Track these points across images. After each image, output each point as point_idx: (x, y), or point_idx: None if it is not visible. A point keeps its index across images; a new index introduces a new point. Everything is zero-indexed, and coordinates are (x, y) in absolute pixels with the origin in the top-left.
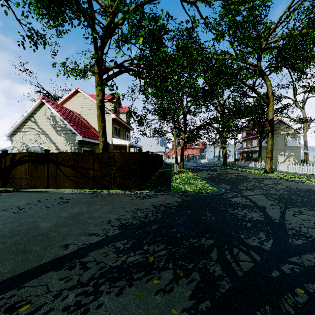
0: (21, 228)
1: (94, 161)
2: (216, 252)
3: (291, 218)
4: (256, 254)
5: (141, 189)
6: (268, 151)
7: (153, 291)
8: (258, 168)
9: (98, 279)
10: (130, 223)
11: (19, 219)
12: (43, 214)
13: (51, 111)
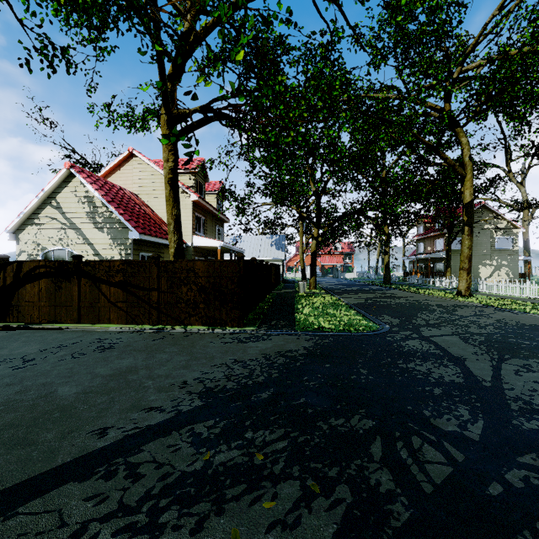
0: (25, 396)
1: (159, 276)
2: (381, 444)
3: (513, 379)
4: (454, 448)
5: (242, 324)
6: (463, 258)
7: (262, 524)
8: (445, 287)
9: (157, 500)
10: (221, 388)
11: (23, 380)
12: (66, 370)
13: (86, 189)
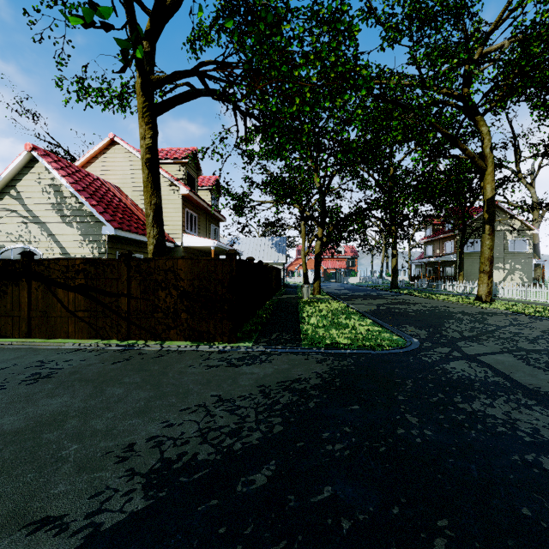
0: None
1: (130, 278)
2: None
3: None
4: None
5: (235, 339)
6: (484, 260)
7: None
8: (459, 292)
9: None
10: (187, 460)
11: None
12: None
13: (51, 176)
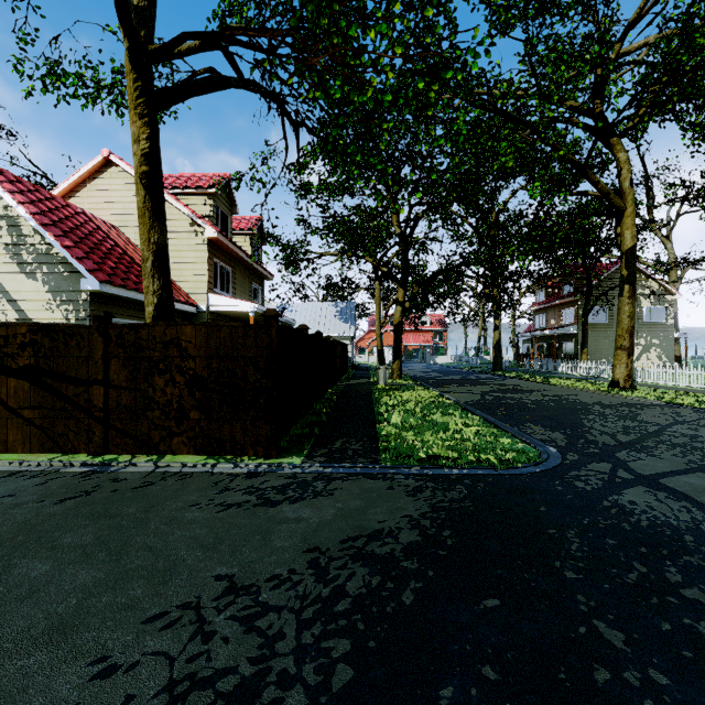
0: None
1: (108, 355)
2: None
3: None
4: None
5: (275, 452)
6: (622, 332)
7: None
8: (583, 375)
9: None
10: None
11: None
12: None
13: (4, 204)
